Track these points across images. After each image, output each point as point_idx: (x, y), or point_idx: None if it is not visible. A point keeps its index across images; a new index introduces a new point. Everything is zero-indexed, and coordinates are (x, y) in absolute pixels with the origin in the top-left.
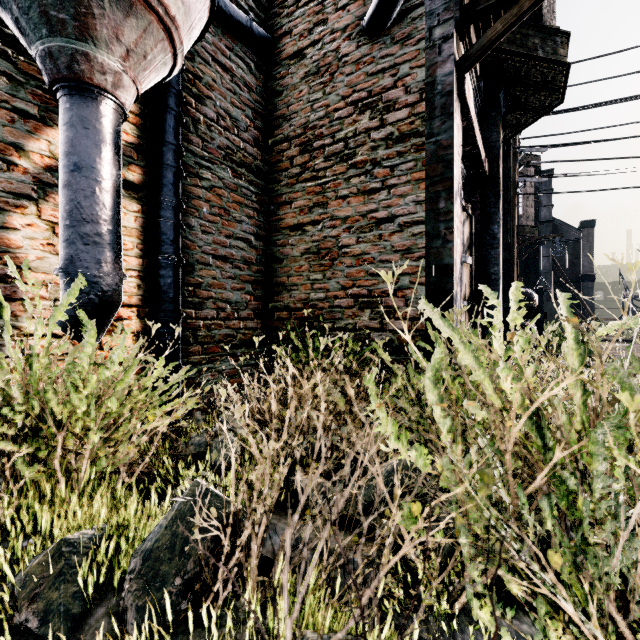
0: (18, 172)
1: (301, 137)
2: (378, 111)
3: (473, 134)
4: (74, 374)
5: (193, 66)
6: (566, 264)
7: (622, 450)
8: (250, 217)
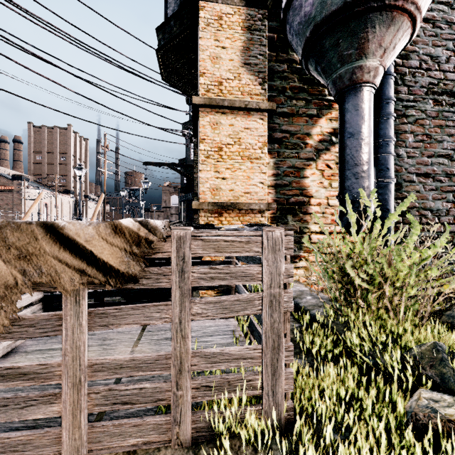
0: (308, 147)
1: None
2: None
3: None
4: (401, 251)
5: None
6: None
7: None
8: (450, 135)
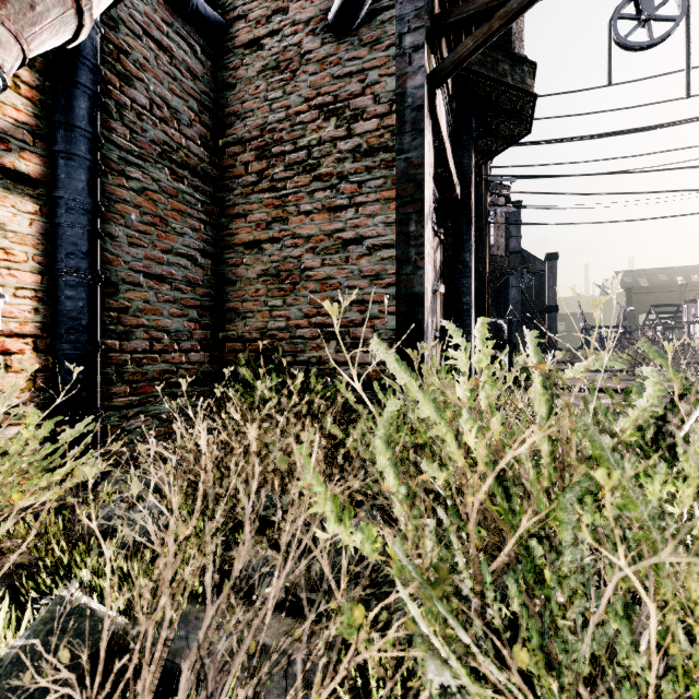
0: None
1: (258, 140)
2: (345, 119)
3: (445, 155)
4: None
5: (117, 37)
6: (533, 295)
7: (589, 506)
8: (195, 229)
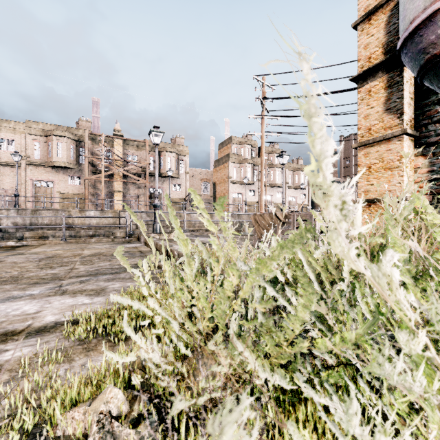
0: None
1: None
2: None
3: None
4: None
5: None
6: None
7: None
8: None
